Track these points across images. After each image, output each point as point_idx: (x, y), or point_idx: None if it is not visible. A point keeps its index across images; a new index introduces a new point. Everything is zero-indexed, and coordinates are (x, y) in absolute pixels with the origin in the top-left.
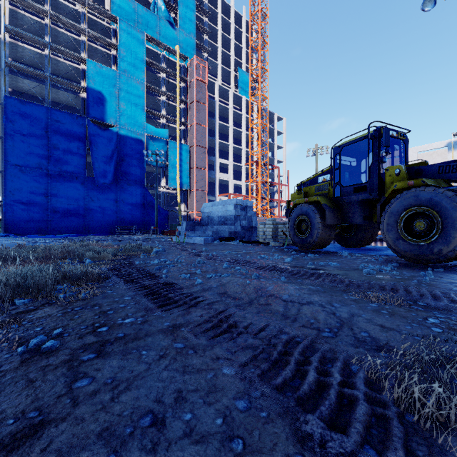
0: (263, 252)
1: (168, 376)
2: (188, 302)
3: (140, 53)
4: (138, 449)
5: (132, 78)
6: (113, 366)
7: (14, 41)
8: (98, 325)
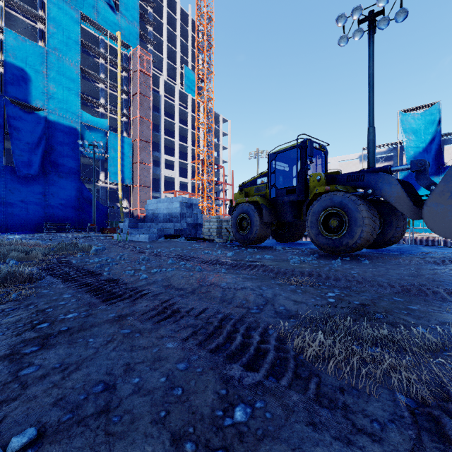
0: (208, 248)
1: (117, 355)
2: (134, 295)
3: (74, 33)
4: (93, 407)
5: (64, 58)
6: (60, 354)
7: None
8: (37, 322)
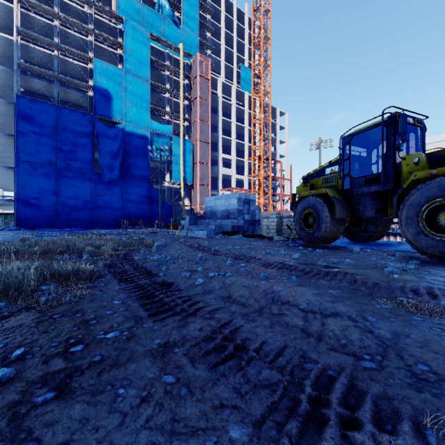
0: (268, 247)
1: (148, 442)
2: (186, 309)
3: (145, 52)
4: None
5: (137, 76)
6: (73, 417)
7: (26, 42)
8: (74, 341)
